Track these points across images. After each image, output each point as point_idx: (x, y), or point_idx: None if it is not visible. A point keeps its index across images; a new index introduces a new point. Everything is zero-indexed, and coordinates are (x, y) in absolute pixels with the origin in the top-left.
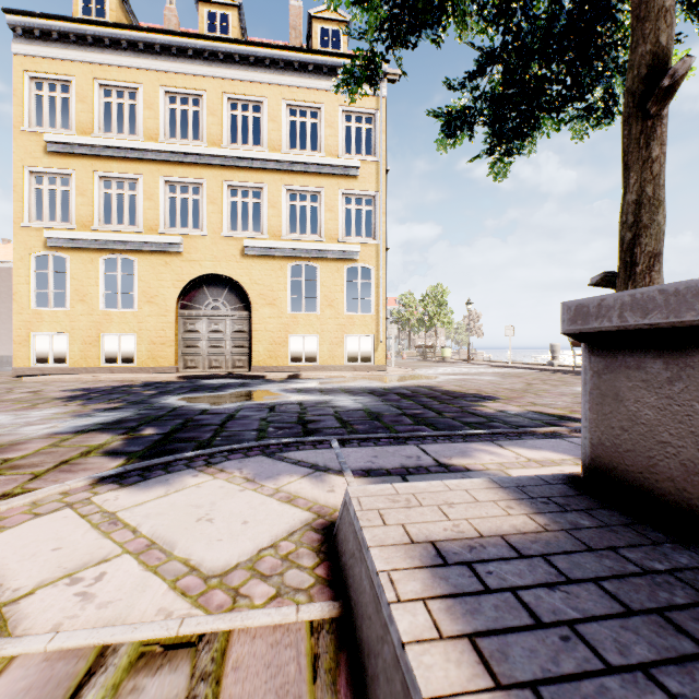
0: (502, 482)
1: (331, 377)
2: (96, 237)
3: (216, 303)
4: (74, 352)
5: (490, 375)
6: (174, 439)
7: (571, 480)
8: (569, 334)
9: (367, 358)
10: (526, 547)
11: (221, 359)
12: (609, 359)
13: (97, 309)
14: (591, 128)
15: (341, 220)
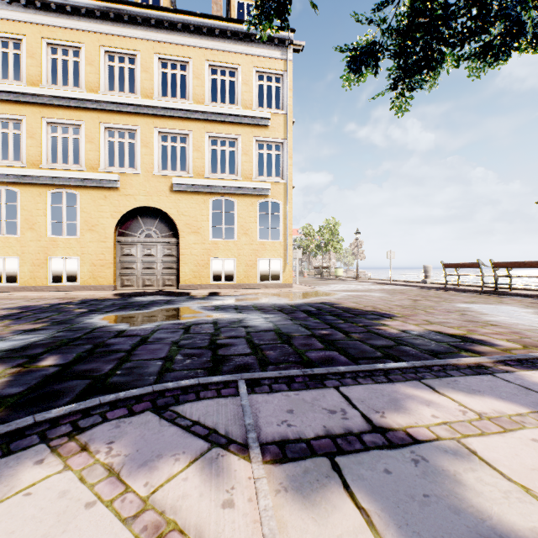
0: None
1: (246, 294)
2: (43, 174)
3: (149, 231)
4: (24, 273)
5: (378, 291)
6: (68, 374)
7: None
8: None
9: (276, 277)
10: None
11: (153, 279)
12: None
13: (45, 236)
14: (487, 65)
15: (254, 162)
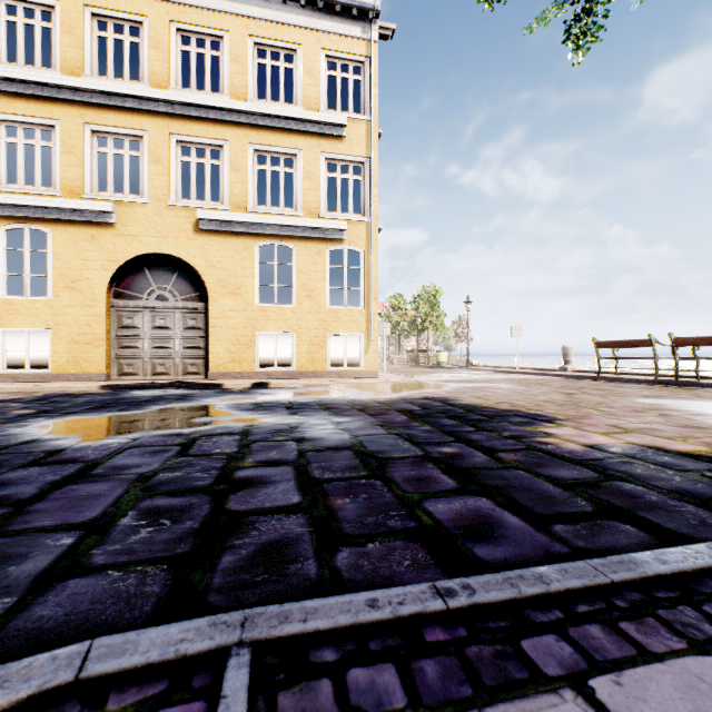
0: None
1: (309, 385)
2: None
3: (162, 291)
4: None
5: (505, 382)
6: None
7: None
8: None
9: (355, 363)
10: None
11: (168, 364)
12: None
13: None
14: None
15: (323, 190)
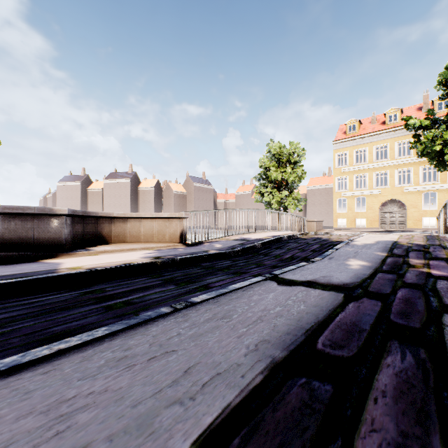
0: None
1: None
2: (354, 193)
3: (392, 208)
4: (348, 223)
5: None
6: None
7: None
8: None
9: None
10: None
11: (394, 226)
12: None
13: (354, 212)
14: None
15: (447, 174)
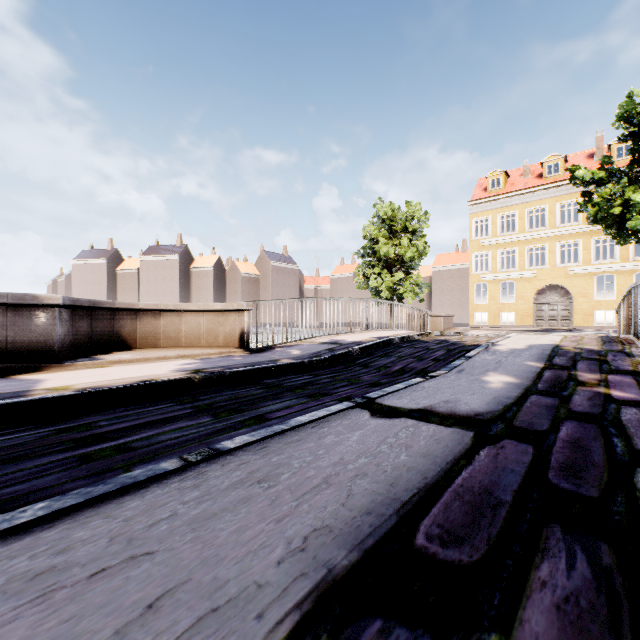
0: None
1: None
2: (499, 275)
3: (552, 297)
4: (490, 319)
5: None
6: None
7: None
8: None
9: None
10: None
11: (554, 323)
12: None
13: (498, 303)
14: None
15: (630, 249)
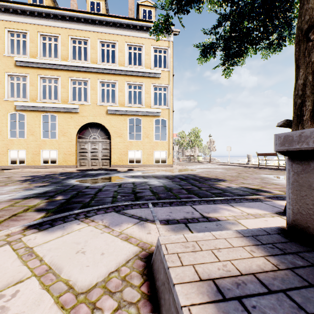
0: (244, 233)
1: (147, 170)
2: (39, 105)
3: (94, 135)
4: (28, 158)
5: (220, 169)
6: (71, 202)
7: (281, 231)
8: (279, 151)
9: (164, 161)
10: (271, 284)
11: (97, 162)
12: (305, 166)
13: (39, 138)
14: (271, 53)
15: (152, 97)
